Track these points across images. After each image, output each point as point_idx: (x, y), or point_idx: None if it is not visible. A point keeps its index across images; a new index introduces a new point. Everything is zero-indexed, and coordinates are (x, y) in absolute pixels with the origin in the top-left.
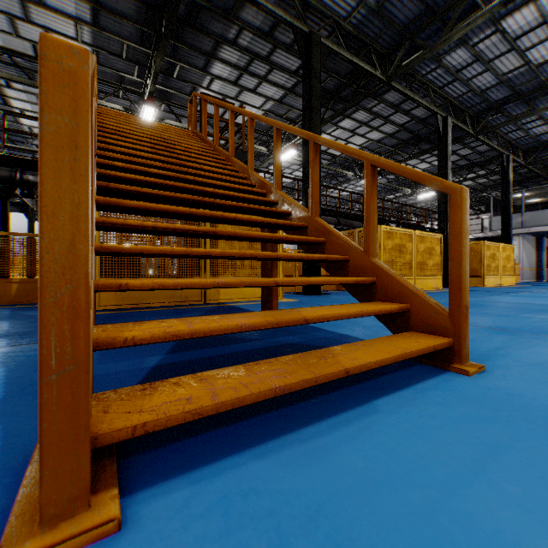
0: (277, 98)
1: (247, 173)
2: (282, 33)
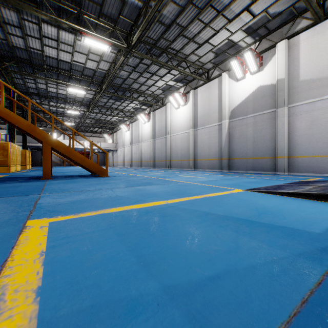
0: None
1: None
2: None
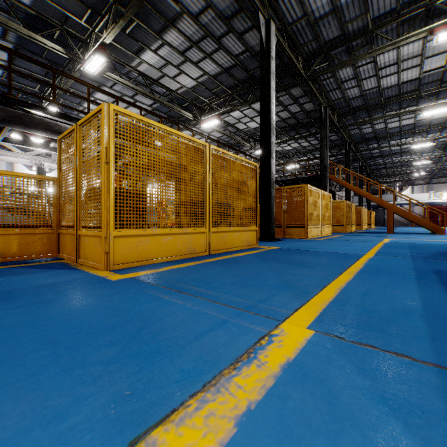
0: (304, 146)
1: None
2: (330, 134)
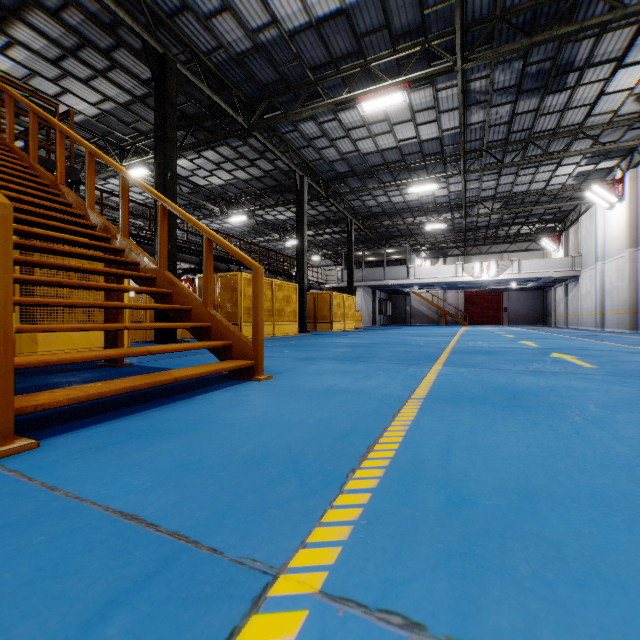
0: (121, 101)
1: (86, 210)
2: (128, 34)
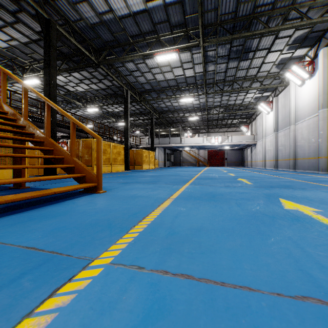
0: (23, 41)
1: (2, 104)
2: (27, 5)
